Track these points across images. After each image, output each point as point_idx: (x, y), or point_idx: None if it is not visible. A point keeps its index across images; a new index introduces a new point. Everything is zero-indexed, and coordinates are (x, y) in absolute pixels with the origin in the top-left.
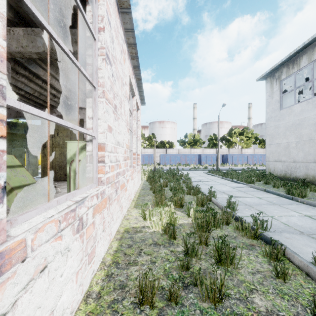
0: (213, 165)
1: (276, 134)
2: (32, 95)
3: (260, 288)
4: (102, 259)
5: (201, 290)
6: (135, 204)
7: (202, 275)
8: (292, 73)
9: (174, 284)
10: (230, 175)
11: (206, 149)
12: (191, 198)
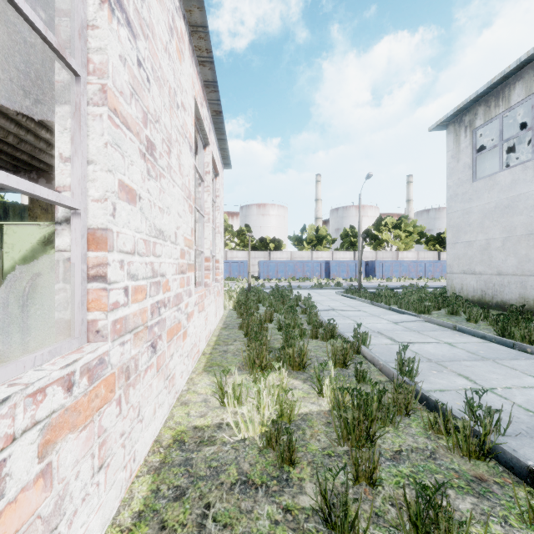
0: (351, 280)
1: (465, 224)
2: (4, 141)
3: None
4: None
5: None
6: (207, 363)
7: None
8: (495, 116)
9: None
10: (385, 298)
11: (338, 253)
12: (319, 347)
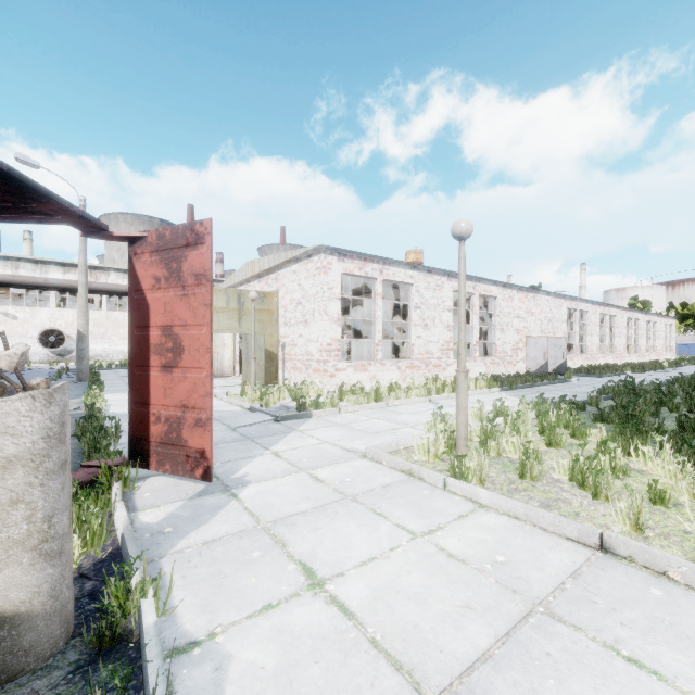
0: None
1: None
2: None
3: None
4: None
5: None
6: None
7: None
8: None
9: None
10: None
11: None
12: None
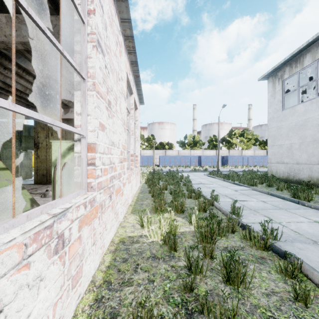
0: (213, 167)
1: (278, 135)
2: (23, 92)
3: (278, 315)
4: (92, 277)
5: (208, 318)
6: (132, 209)
7: (210, 300)
8: (295, 73)
9: (176, 315)
10: (231, 177)
11: (206, 151)
12: (192, 202)
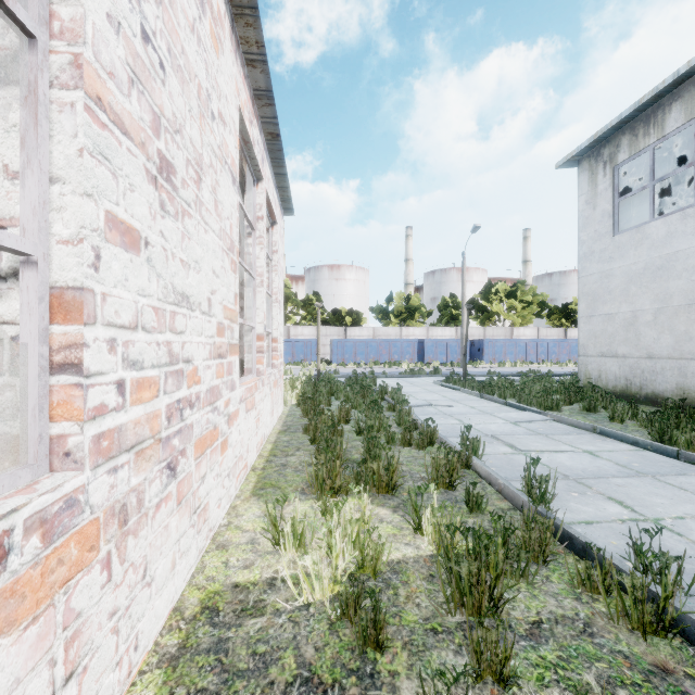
0: (452, 364)
1: (604, 291)
2: None
3: None
4: None
5: None
6: (257, 483)
7: None
8: (644, 148)
9: None
10: (499, 389)
11: (435, 329)
12: (414, 459)
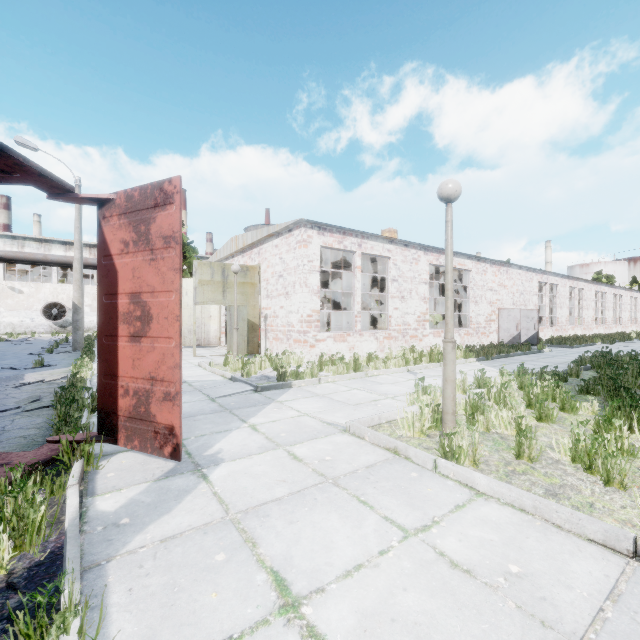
0: None
1: None
2: None
3: None
4: None
5: None
6: None
7: None
8: None
9: None
10: None
11: None
12: None
